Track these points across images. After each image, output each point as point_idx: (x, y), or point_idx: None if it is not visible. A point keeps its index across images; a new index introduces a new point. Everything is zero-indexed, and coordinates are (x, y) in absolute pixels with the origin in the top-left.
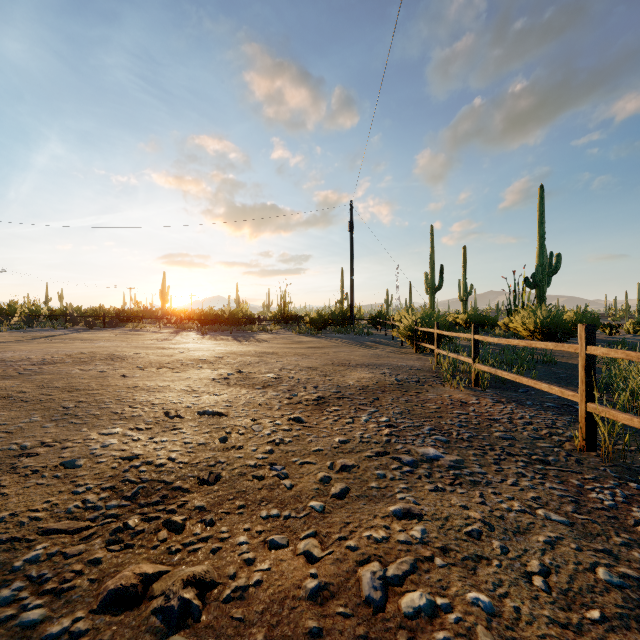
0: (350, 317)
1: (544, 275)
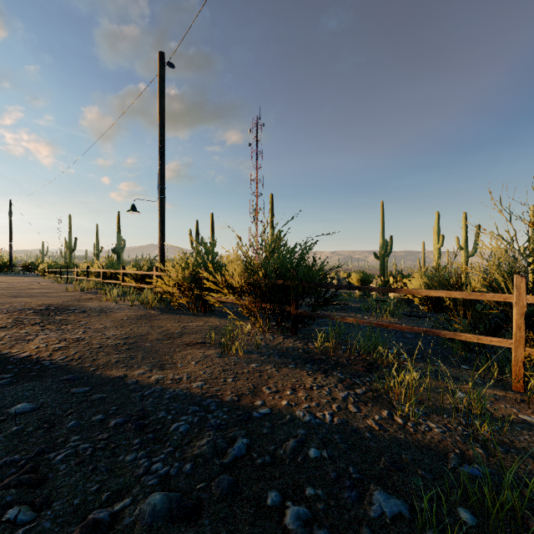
0: (10, 265)
1: (120, 248)
